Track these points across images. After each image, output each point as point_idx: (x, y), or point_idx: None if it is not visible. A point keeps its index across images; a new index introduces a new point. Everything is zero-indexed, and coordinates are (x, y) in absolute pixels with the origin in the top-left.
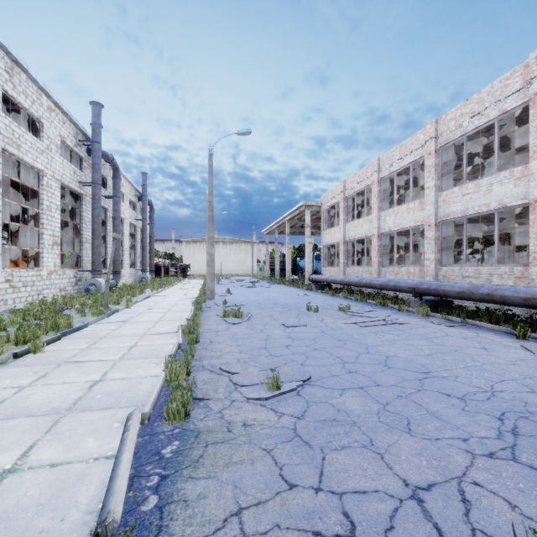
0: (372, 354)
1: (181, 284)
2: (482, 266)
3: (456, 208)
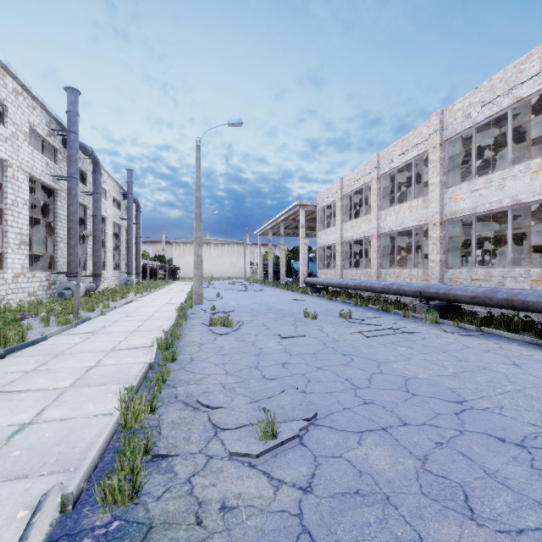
0: (387, 374)
1: (169, 288)
2: (493, 268)
3: (463, 205)
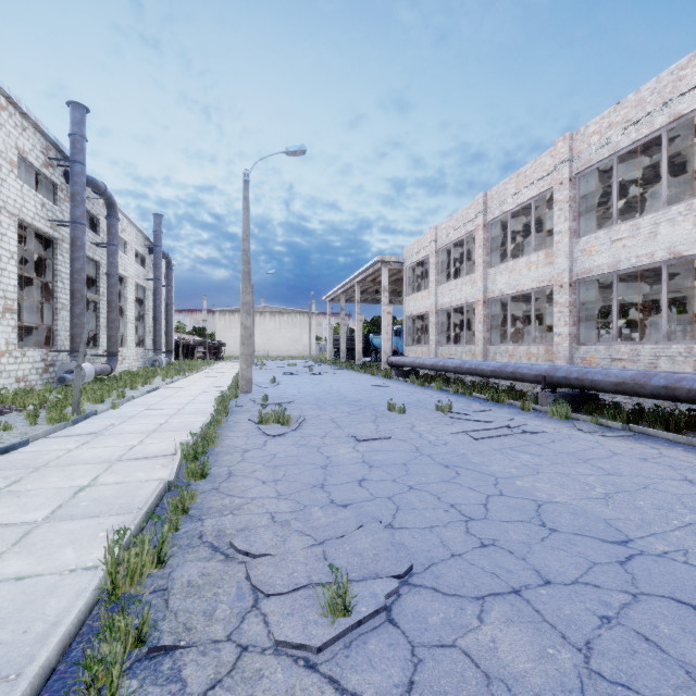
0: (509, 497)
1: (210, 370)
2: (641, 344)
3: (601, 261)
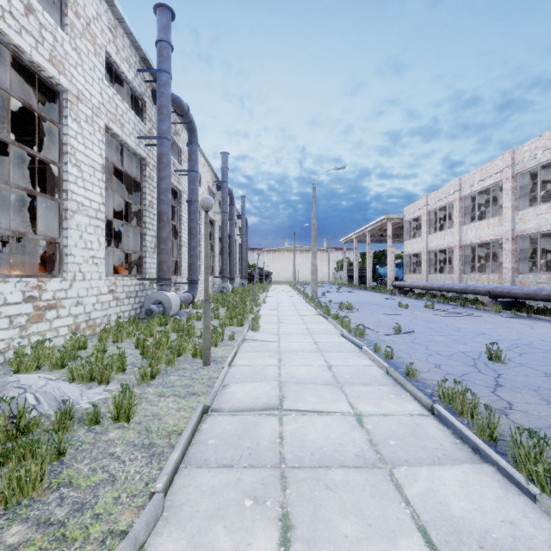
0: (449, 327)
1: (274, 289)
2: None
3: (530, 225)
